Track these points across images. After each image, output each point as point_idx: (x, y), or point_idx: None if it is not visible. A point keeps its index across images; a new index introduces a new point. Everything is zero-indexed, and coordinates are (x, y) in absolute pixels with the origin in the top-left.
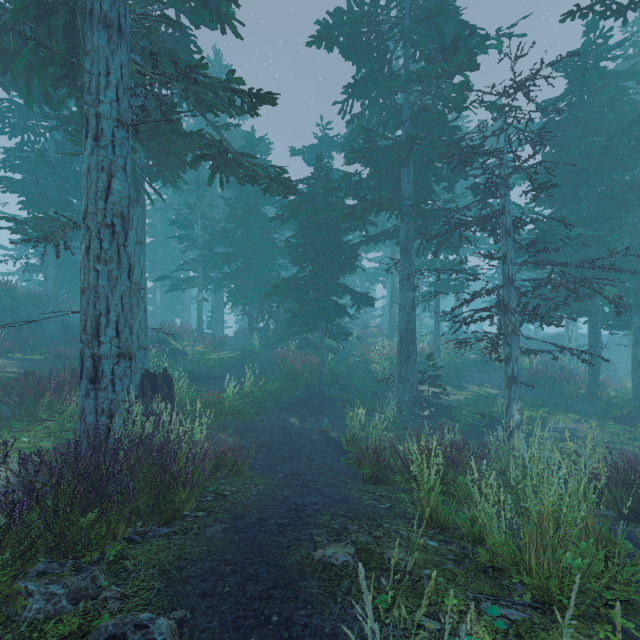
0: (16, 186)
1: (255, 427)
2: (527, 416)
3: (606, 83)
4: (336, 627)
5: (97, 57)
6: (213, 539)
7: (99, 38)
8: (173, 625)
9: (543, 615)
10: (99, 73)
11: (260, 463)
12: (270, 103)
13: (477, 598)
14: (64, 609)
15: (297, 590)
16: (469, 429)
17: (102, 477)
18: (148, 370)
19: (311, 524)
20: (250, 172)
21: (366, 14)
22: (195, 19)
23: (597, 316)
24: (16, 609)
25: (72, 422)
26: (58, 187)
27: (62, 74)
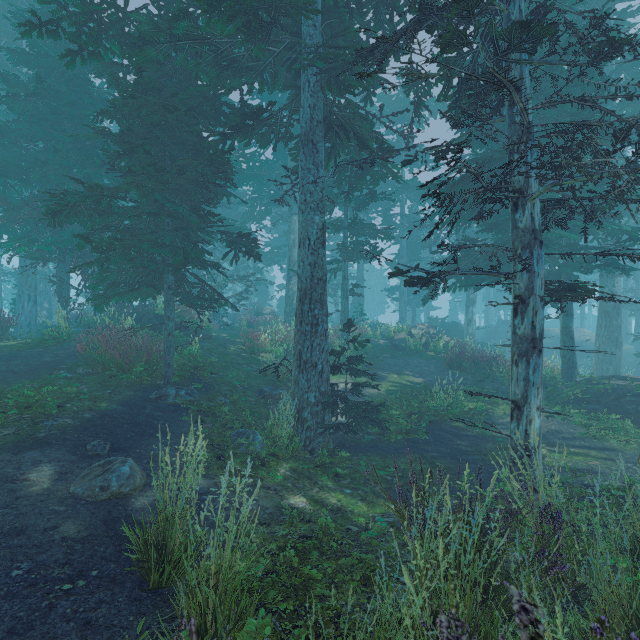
0: None
1: None
2: (470, 410)
3: None
4: None
5: None
6: None
7: None
8: None
9: None
10: None
11: None
12: None
13: None
14: None
15: None
16: (404, 438)
17: None
18: None
19: None
20: None
21: None
22: None
23: None
24: None
25: None
26: None
27: None
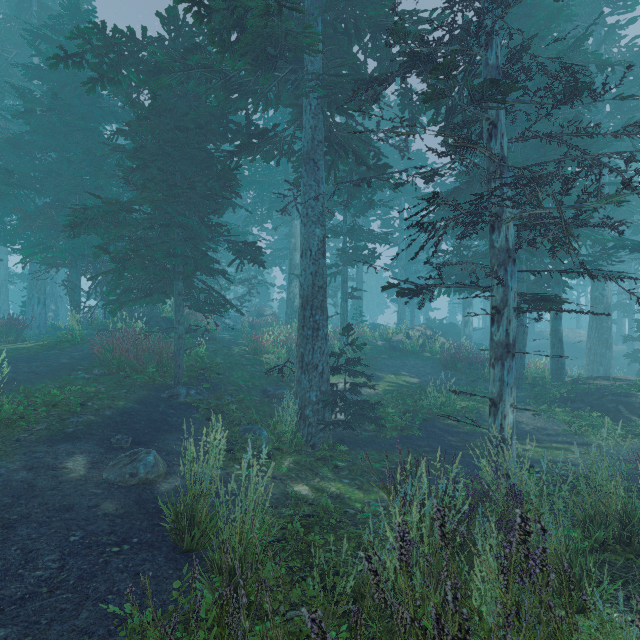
0: None
1: None
2: (462, 408)
3: (542, 1)
4: None
5: None
6: None
7: None
8: None
9: None
10: None
11: None
12: None
13: None
14: None
15: None
16: (399, 435)
17: None
18: None
19: None
20: None
21: None
22: None
23: (523, 285)
24: None
25: None
26: None
27: None
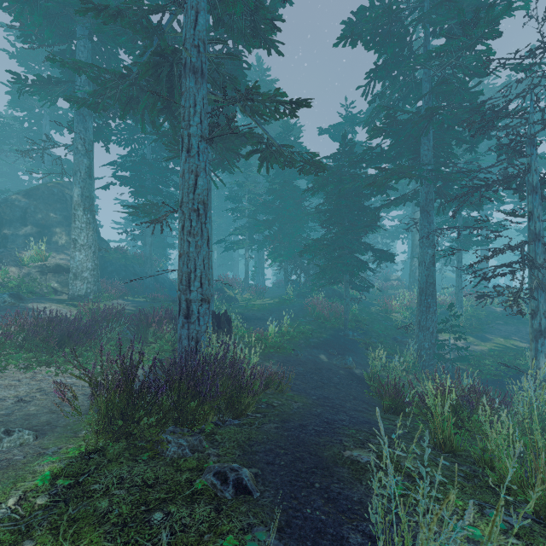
0: (128, 181)
1: (292, 360)
2: None
3: None
4: (362, 498)
5: (188, 95)
6: (269, 432)
7: (190, 82)
8: (252, 475)
9: (545, 528)
10: (190, 106)
11: (297, 387)
12: (306, 107)
13: (482, 505)
14: (187, 454)
15: (332, 472)
16: (492, 379)
17: (199, 380)
18: (214, 311)
19: (340, 433)
20: (289, 159)
21: (386, 9)
22: (248, 48)
23: None
24: (162, 449)
25: (168, 345)
26: (152, 179)
27: (163, 106)
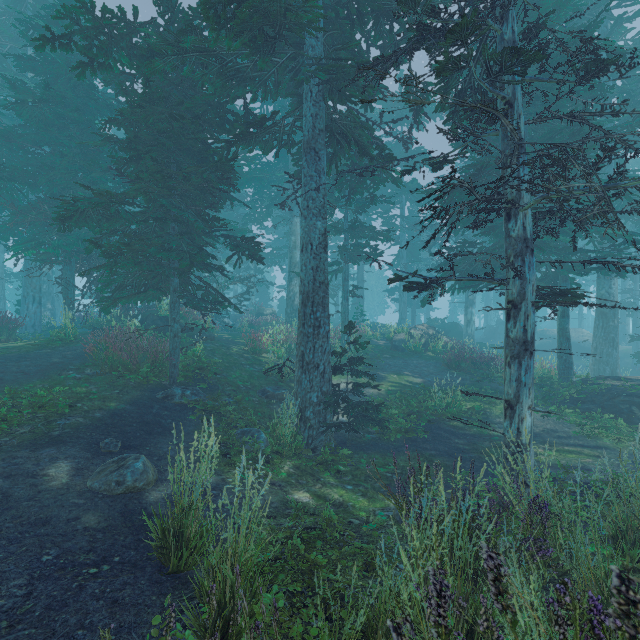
0: None
1: None
2: (468, 409)
3: None
4: None
5: None
6: None
7: None
8: None
9: None
10: None
11: None
12: None
13: None
14: None
15: None
16: (404, 437)
17: None
18: None
19: None
20: None
21: None
22: None
23: None
24: None
25: None
26: None
27: None
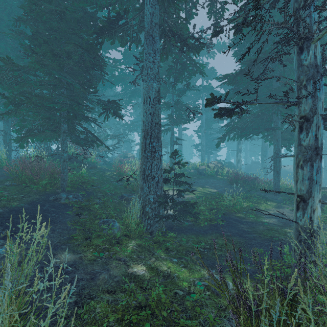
0: None
1: None
2: (245, 206)
3: None
4: None
5: None
6: None
7: None
8: None
9: None
10: None
11: None
12: None
13: None
14: None
15: None
16: (209, 224)
17: None
18: None
19: None
20: None
21: None
22: None
23: (279, 133)
24: None
25: None
26: None
27: None
